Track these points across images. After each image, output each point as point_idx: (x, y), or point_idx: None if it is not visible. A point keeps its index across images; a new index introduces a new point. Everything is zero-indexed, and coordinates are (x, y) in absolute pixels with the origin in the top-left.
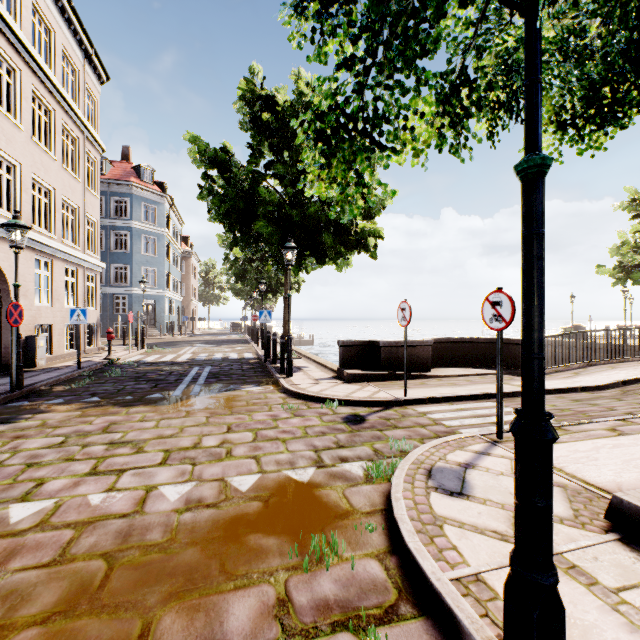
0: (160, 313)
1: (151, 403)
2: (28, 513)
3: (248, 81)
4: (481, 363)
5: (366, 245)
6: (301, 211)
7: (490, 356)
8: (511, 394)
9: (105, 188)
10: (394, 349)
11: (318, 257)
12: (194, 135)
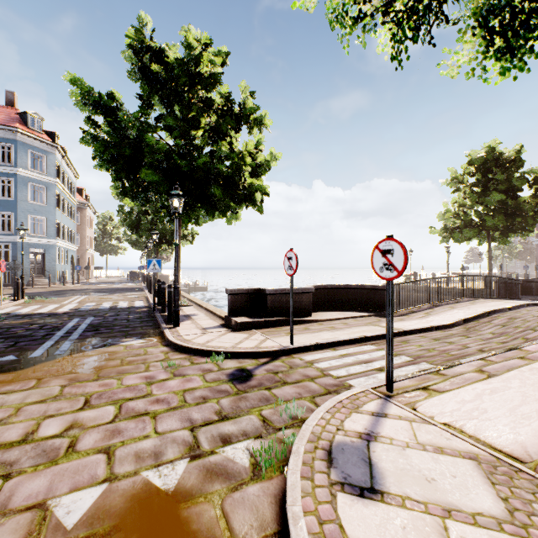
0: (50, 262)
1: None
2: None
3: (137, 30)
4: (352, 306)
5: (253, 200)
6: (190, 162)
7: (360, 300)
8: (383, 336)
9: None
10: (280, 296)
11: (208, 209)
12: (76, 76)
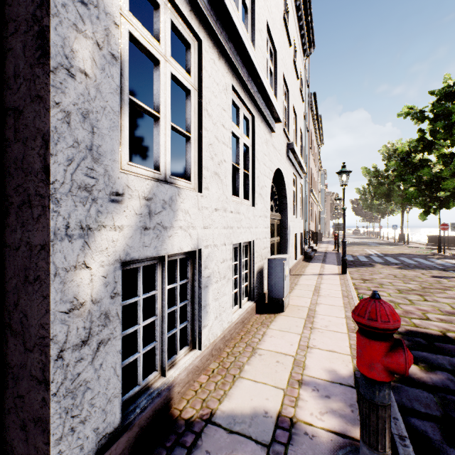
0: (322, 225)
1: (372, 246)
2: (378, 250)
3: (386, 146)
4: None
5: None
6: None
7: None
8: None
9: None
10: (450, 238)
11: None
12: (364, 167)
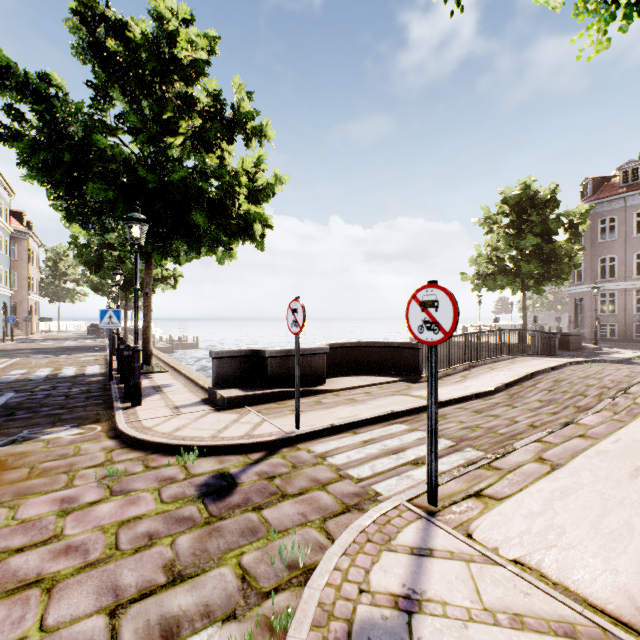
0: None
1: None
2: None
3: None
4: (376, 369)
5: (252, 233)
6: (161, 176)
7: (385, 361)
8: (416, 410)
9: None
10: (284, 359)
11: (190, 243)
12: None
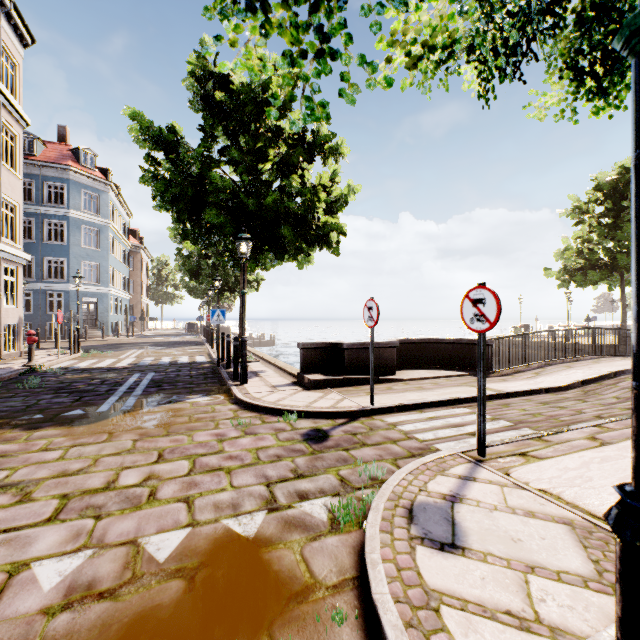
0: (103, 312)
1: (65, 423)
2: None
3: (199, 55)
4: (445, 364)
5: (328, 241)
6: (258, 200)
7: (454, 357)
8: None
9: (36, 171)
10: (358, 351)
11: (277, 252)
12: (135, 110)
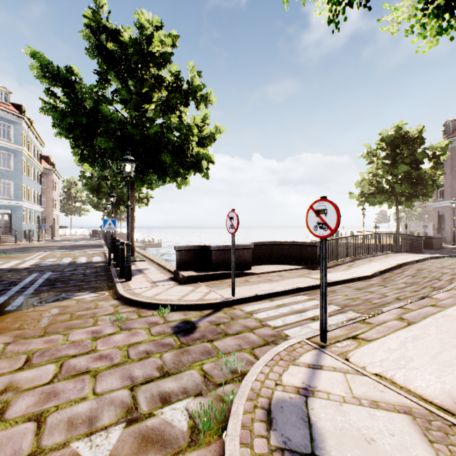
0: (17, 222)
1: None
2: None
3: (94, 11)
4: (286, 260)
5: (200, 167)
6: (142, 131)
7: (292, 255)
8: (314, 287)
9: None
10: (223, 252)
11: (160, 174)
12: (36, 50)
